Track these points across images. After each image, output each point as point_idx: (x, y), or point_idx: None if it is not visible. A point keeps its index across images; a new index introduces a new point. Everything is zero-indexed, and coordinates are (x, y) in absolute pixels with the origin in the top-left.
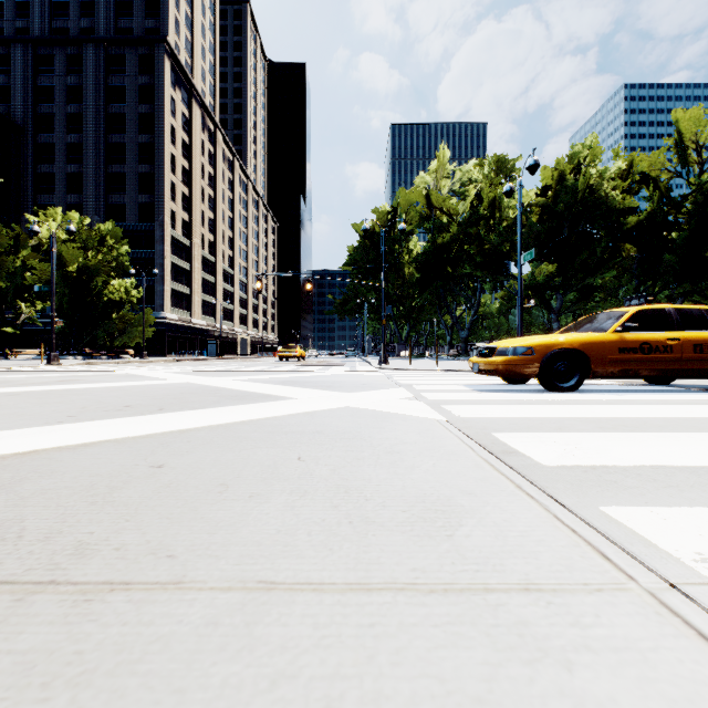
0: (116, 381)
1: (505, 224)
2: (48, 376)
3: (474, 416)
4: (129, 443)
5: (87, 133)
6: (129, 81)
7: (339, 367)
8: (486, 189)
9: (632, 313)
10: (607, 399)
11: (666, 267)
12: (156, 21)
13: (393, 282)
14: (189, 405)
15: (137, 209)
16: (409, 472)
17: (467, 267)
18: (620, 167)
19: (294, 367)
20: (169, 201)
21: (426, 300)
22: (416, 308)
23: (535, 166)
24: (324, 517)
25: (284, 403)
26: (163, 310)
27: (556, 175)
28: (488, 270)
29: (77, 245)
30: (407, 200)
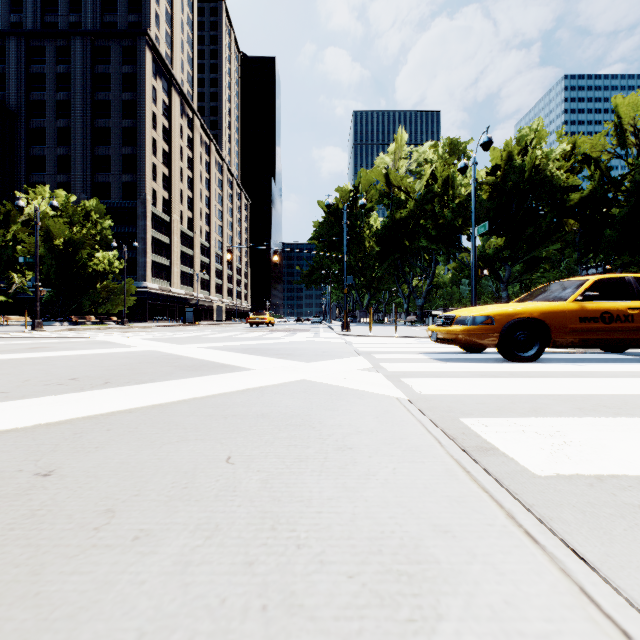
0: (84, 348)
1: (457, 200)
2: (22, 343)
3: (436, 393)
4: (38, 432)
5: (75, 118)
6: (114, 70)
7: (303, 334)
8: (440, 169)
9: (591, 282)
10: (571, 370)
11: (606, 240)
12: (138, 16)
13: (355, 255)
14: (139, 377)
15: (121, 188)
16: (363, 486)
17: (423, 240)
18: (563, 148)
19: (261, 334)
20: (150, 181)
21: (385, 271)
22: (376, 278)
23: (489, 143)
24: (226, 592)
25: (237, 375)
26: (144, 280)
27: (505, 156)
28: (442, 243)
29: (64, 220)
30: (368, 180)
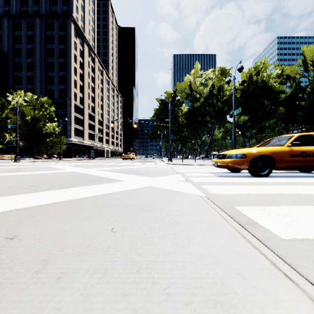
0: (40, 170)
1: (225, 98)
2: (9, 168)
3: (220, 193)
4: (11, 214)
5: (37, 57)
6: (55, 34)
7: (149, 163)
8: (216, 82)
9: (296, 137)
10: (286, 181)
11: (298, 117)
12: (68, 7)
13: (174, 124)
14: (66, 185)
15: (59, 92)
16: (187, 245)
17: (208, 117)
18: (277, 72)
19: (128, 163)
20: (73, 88)
21: (189, 132)
22: (184, 136)
23: (241, 68)
24: None
25: (117, 184)
26: (70, 137)
27: (248, 76)
28: (217, 119)
29: (31, 107)
30: (180, 88)
